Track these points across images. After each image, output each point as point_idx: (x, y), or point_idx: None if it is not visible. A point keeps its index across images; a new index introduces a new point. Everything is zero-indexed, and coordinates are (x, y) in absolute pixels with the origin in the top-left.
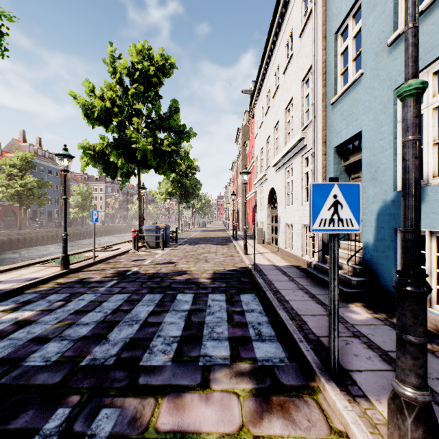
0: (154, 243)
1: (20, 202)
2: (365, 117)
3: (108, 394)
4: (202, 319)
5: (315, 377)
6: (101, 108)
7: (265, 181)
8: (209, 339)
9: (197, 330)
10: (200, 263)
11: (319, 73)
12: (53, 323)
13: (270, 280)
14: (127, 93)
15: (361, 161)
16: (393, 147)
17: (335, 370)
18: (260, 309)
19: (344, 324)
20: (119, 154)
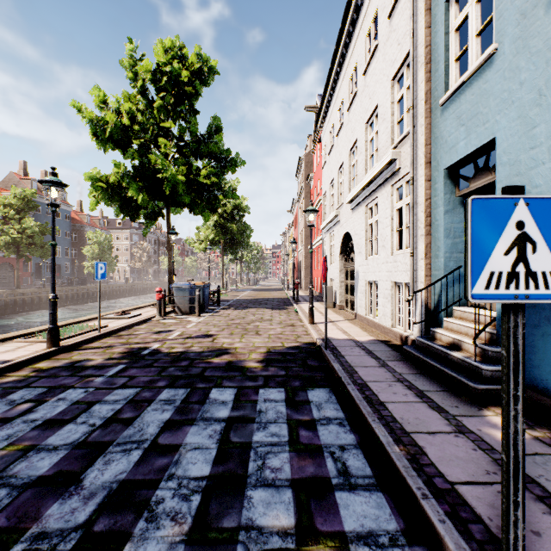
0: (188, 308)
1: (18, 253)
2: (502, 116)
3: None
4: (248, 438)
5: None
6: (115, 124)
7: (336, 224)
8: (258, 484)
9: (237, 462)
10: (249, 336)
11: (421, 63)
12: None
13: (351, 366)
14: (152, 107)
15: (488, 188)
16: None
17: None
18: (340, 417)
19: (489, 454)
20: (141, 187)
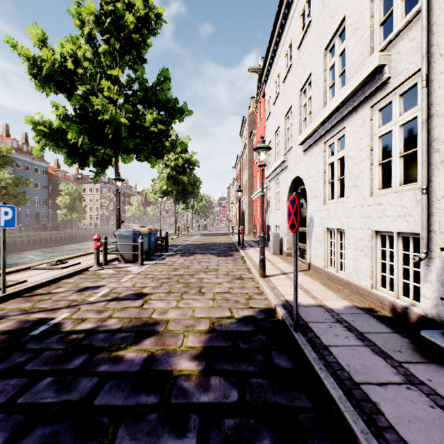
0: (131, 255)
1: None
2: None
3: None
4: None
5: None
6: (53, 62)
7: (282, 170)
8: None
9: None
10: (189, 296)
11: None
12: None
13: (354, 381)
14: (99, 55)
15: None
16: None
17: None
18: None
19: None
20: (83, 132)
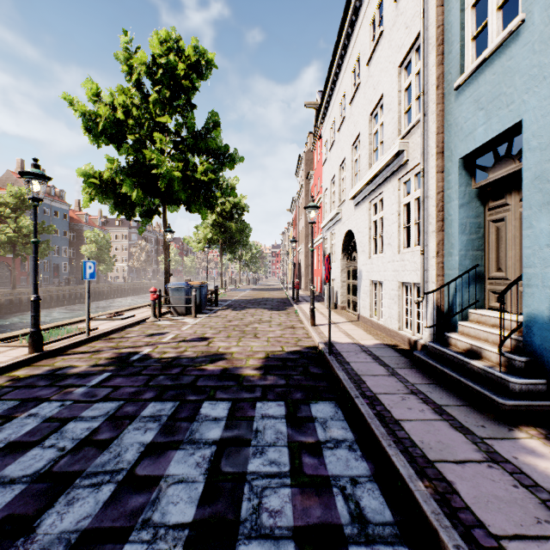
0: (184, 308)
1: (14, 252)
2: (531, 95)
3: None
4: (241, 467)
5: None
6: (108, 117)
7: (337, 222)
8: (252, 534)
9: (228, 502)
10: (246, 339)
11: (433, 44)
12: None
13: (358, 374)
14: (147, 101)
15: (510, 178)
16: None
17: None
18: (349, 438)
19: (534, 492)
20: (135, 184)
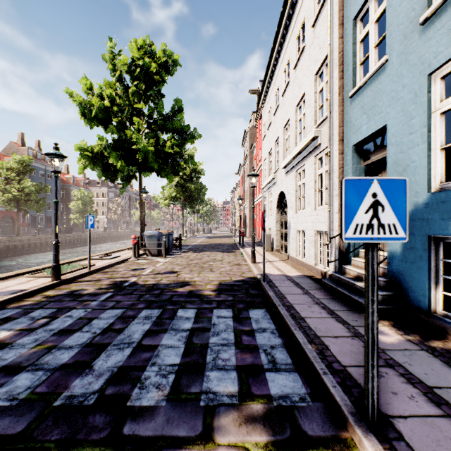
0: (156, 251)
1: (18, 207)
2: (391, 109)
3: (81, 450)
4: (205, 341)
5: (346, 425)
6: (99, 106)
7: (273, 185)
8: (213, 368)
9: (199, 356)
10: (205, 272)
11: (336, 64)
12: (31, 346)
13: (282, 293)
14: (127, 92)
15: (384, 160)
16: (426, 141)
17: (374, 417)
18: (272, 328)
19: None
20: (119, 156)
